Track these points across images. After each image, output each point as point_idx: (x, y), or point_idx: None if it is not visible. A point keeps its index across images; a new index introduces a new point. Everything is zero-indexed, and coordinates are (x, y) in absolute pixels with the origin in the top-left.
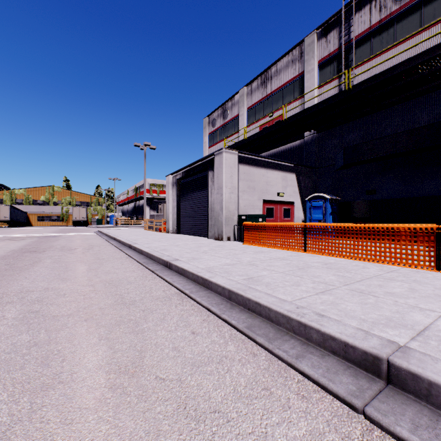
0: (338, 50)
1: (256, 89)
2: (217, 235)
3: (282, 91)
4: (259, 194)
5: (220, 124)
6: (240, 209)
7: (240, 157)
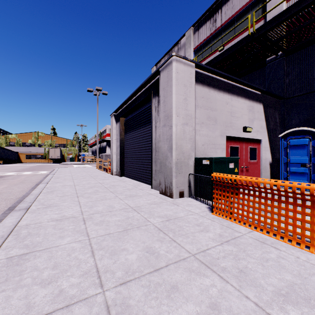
0: None
1: (204, 27)
2: (163, 187)
3: (235, 20)
4: (221, 128)
5: None
6: (197, 149)
7: (196, 73)
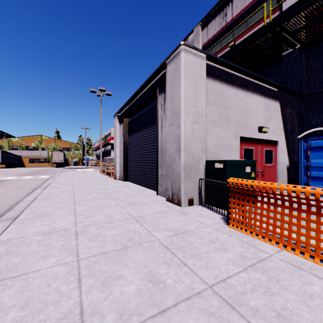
0: None
1: (213, 22)
2: (170, 193)
3: (247, 13)
4: (235, 128)
5: None
6: (208, 151)
7: (207, 66)
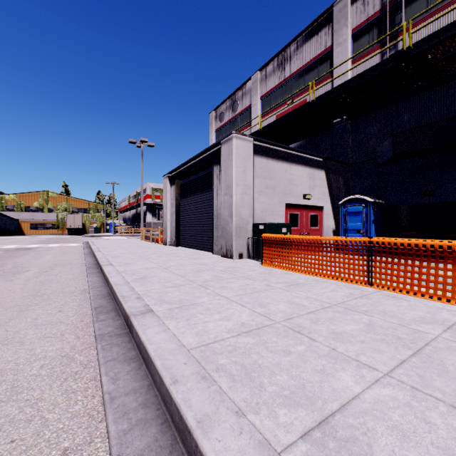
0: (380, 12)
1: (272, 73)
2: (225, 250)
3: (305, 72)
4: (280, 196)
5: (229, 118)
6: (256, 216)
7: (255, 146)
